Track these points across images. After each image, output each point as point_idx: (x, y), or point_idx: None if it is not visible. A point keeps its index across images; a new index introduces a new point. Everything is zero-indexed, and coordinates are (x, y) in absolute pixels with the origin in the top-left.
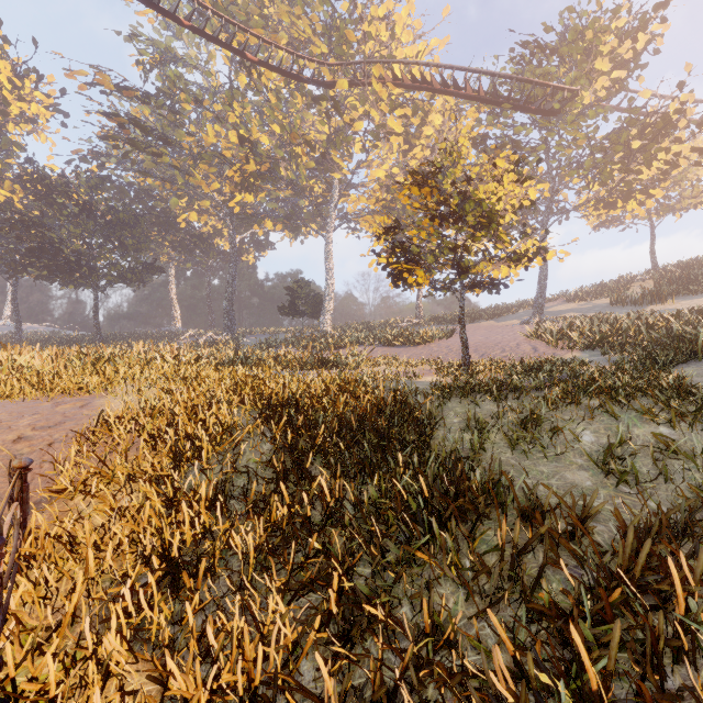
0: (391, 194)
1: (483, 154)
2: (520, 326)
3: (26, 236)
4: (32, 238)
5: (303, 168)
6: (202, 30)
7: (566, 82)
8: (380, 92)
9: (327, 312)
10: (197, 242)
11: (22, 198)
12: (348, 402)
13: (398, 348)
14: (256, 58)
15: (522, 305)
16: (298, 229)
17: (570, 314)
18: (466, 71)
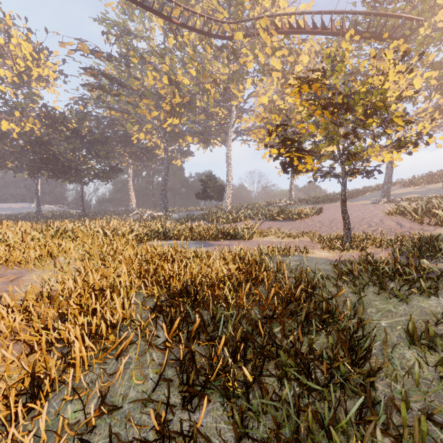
0: (272, 114)
1: (370, 49)
2: (372, 205)
3: (40, 151)
4: (43, 152)
5: (211, 98)
6: (142, 2)
7: (413, 15)
8: (265, 39)
9: (228, 196)
10: (144, 152)
11: (40, 128)
12: (251, 290)
13: (280, 222)
14: (179, 21)
15: (367, 190)
16: (208, 141)
17: (411, 196)
18: (332, 14)
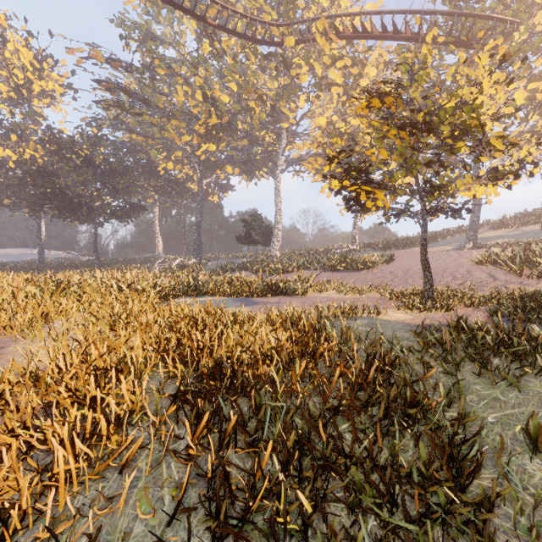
0: (331, 139)
1: (459, 52)
2: (455, 252)
3: (43, 184)
4: (47, 185)
5: (256, 118)
6: None
7: (506, 16)
8: (323, 45)
9: (277, 240)
10: (173, 186)
11: (43, 155)
12: (307, 369)
13: (342, 273)
14: (215, 23)
15: (448, 233)
16: (252, 172)
17: (502, 240)
18: (406, 13)
